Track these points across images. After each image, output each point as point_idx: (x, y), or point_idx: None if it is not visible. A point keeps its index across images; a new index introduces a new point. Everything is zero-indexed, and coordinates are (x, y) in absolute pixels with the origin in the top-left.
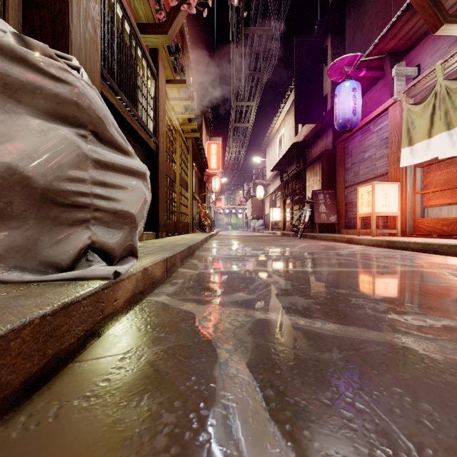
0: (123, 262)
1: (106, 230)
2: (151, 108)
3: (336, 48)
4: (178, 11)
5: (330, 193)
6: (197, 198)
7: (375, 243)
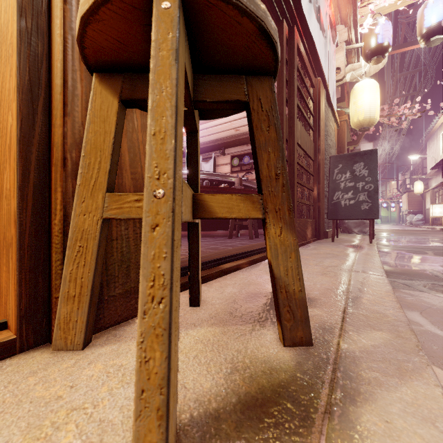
0: None
1: None
2: None
3: None
4: (363, 134)
5: None
6: None
7: None
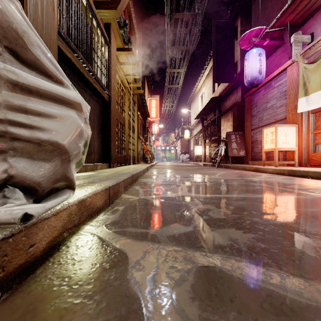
0: (56, 195)
1: (30, 162)
2: (104, 67)
3: (244, 27)
4: None
5: (240, 134)
6: (141, 138)
7: (278, 171)
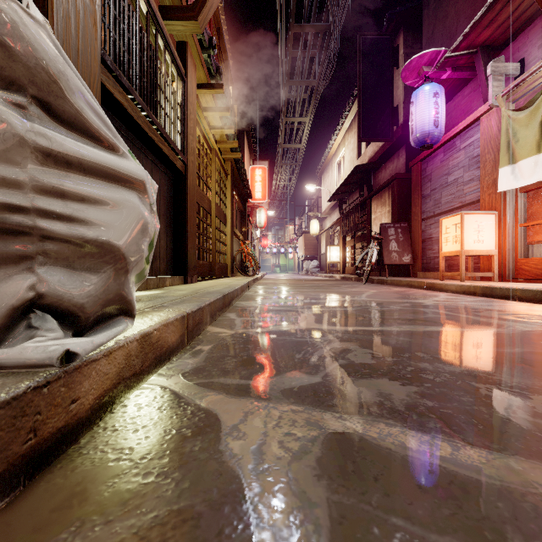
0: (106, 326)
1: (68, 273)
2: (177, 116)
3: (410, 48)
4: None
5: (403, 226)
6: (238, 234)
7: (465, 289)
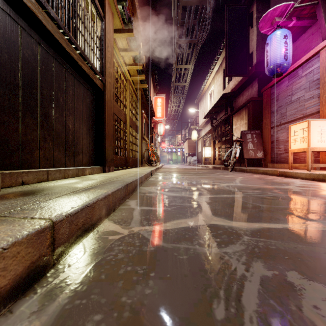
0: None
1: None
2: (96, 45)
3: (261, 13)
4: None
5: (256, 133)
6: (146, 139)
7: (314, 177)
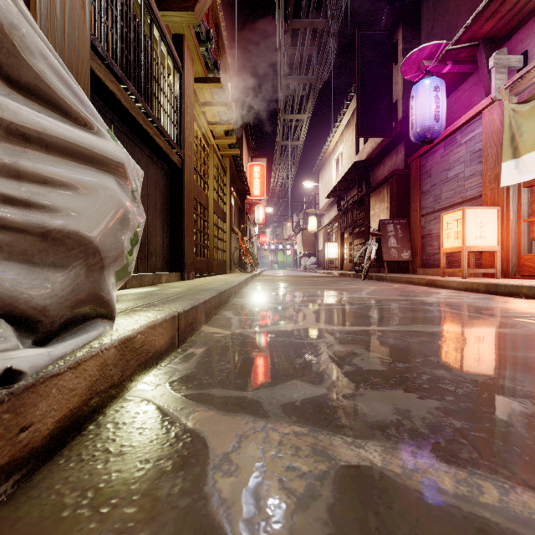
0: (78, 330)
1: (26, 270)
2: (173, 110)
3: (409, 43)
4: None
5: (402, 223)
6: (236, 231)
7: (468, 286)
